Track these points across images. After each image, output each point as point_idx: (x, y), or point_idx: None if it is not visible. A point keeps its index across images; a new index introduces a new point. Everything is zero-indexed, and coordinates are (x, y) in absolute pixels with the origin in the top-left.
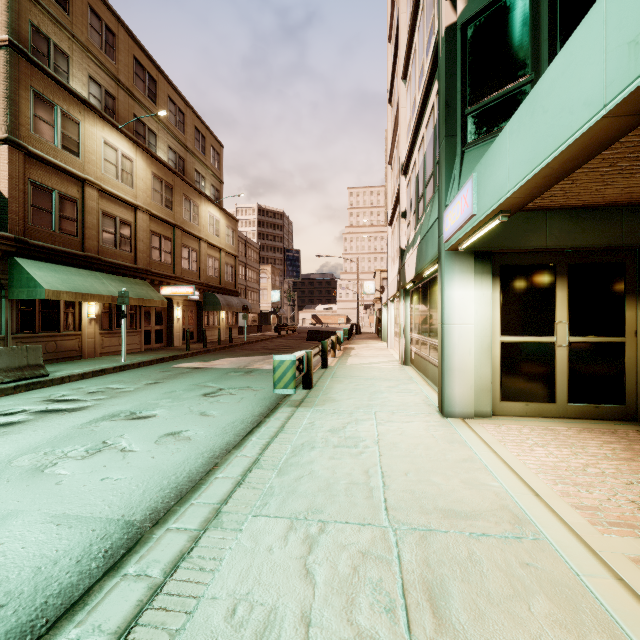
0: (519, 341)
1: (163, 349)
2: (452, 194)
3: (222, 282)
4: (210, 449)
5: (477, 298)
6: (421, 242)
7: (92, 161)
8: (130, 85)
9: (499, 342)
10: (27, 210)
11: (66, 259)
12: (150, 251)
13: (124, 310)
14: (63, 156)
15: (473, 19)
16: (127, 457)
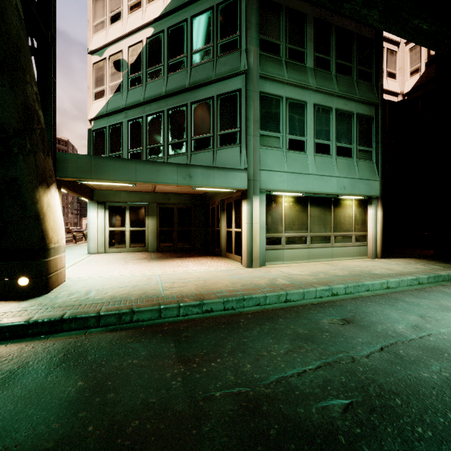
0: (115, 229)
1: None
2: None
3: None
4: None
5: (99, 216)
6: None
7: None
8: None
9: (108, 230)
10: None
11: None
12: None
13: None
14: None
15: (95, 130)
16: None
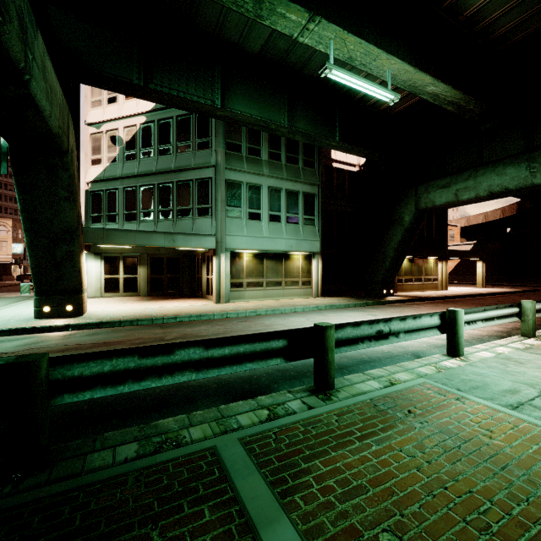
0: (110, 277)
1: None
2: None
3: None
4: None
5: (96, 265)
6: None
7: None
8: None
9: (104, 277)
10: None
11: None
12: None
13: None
14: None
15: (92, 192)
16: None
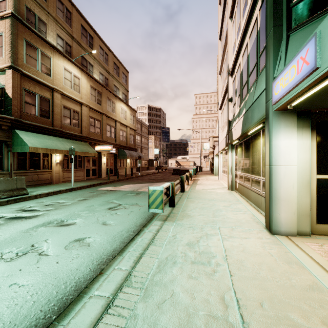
0: None
1: (96, 179)
2: (279, 68)
3: (128, 143)
4: (99, 256)
5: (298, 146)
6: (247, 111)
7: (57, 79)
8: (79, 39)
9: (315, 179)
10: (22, 104)
11: (43, 131)
12: (89, 127)
13: (72, 158)
14: (42, 76)
15: None
16: (40, 261)
